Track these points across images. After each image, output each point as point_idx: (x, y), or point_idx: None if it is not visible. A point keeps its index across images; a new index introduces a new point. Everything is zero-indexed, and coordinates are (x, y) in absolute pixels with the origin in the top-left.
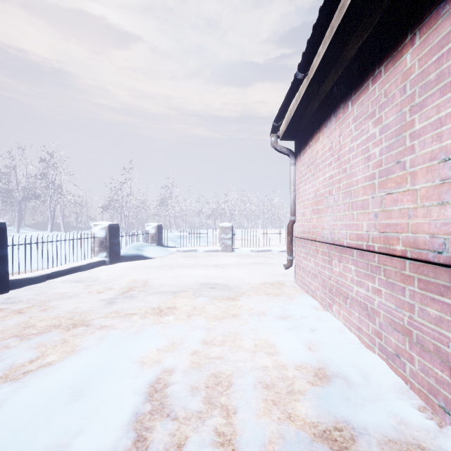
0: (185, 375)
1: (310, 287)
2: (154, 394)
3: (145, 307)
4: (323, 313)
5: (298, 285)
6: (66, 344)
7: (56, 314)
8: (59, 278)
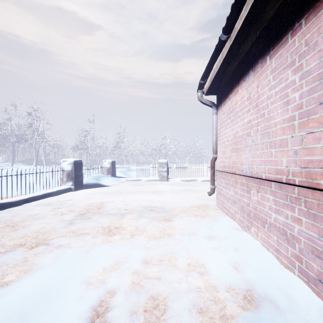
0: (126, 297)
1: (230, 210)
2: (96, 319)
3: (97, 227)
4: (242, 234)
5: (219, 208)
6: (26, 263)
7: (24, 234)
8: (34, 202)
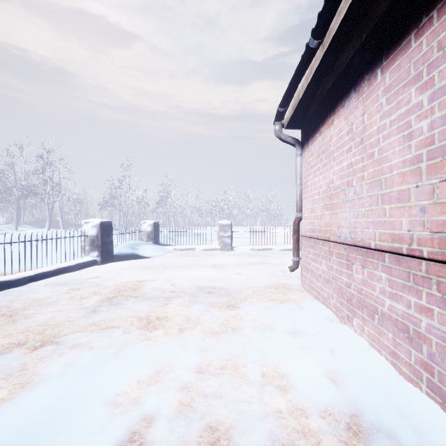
0: (170, 427)
1: (321, 293)
2: None
3: (131, 318)
4: (340, 328)
5: (305, 290)
6: (24, 372)
7: (26, 327)
8: (43, 280)
